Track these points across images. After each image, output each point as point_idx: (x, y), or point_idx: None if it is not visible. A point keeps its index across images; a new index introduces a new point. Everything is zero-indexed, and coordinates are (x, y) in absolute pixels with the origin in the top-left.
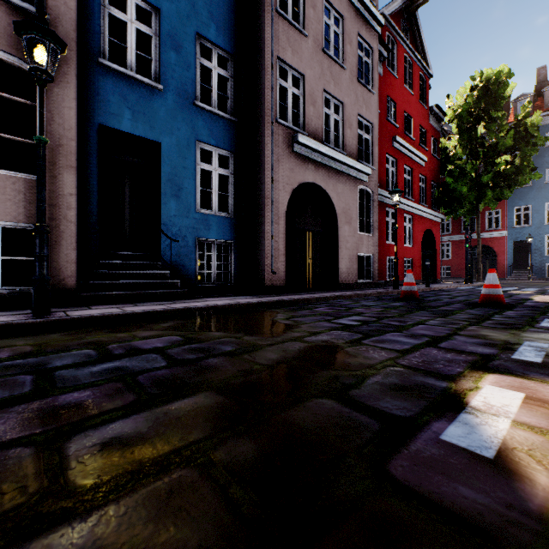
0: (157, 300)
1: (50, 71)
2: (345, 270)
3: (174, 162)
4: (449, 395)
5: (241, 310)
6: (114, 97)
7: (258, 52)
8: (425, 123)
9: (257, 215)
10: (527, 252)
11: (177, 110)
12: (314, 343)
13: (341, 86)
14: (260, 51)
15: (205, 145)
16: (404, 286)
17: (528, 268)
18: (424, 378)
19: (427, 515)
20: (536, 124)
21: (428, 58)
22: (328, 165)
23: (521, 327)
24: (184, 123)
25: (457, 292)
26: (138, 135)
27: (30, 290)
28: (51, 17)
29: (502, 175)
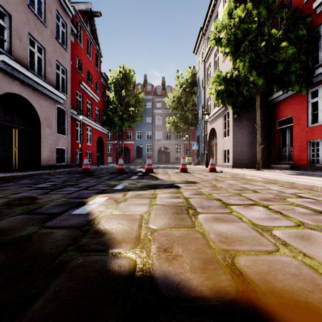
0: None
1: None
2: (47, 157)
3: None
4: (82, 203)
5: None
6: None
7: None
8: (98, 80)
9: None
10: (141, 151)
11: None
12: (15, 197)
13: (44, 37)
14: None
15: None
16: (83, 165)
17: (141, 158)
18: (75, 200)
19: (56, 229)
20: (143, 98)
21: (100, 46)
22: (33, 86)
23: (124, 179)
24: None
25: (111, 168)
26: None
27: None
28: None
29: (131, 116)
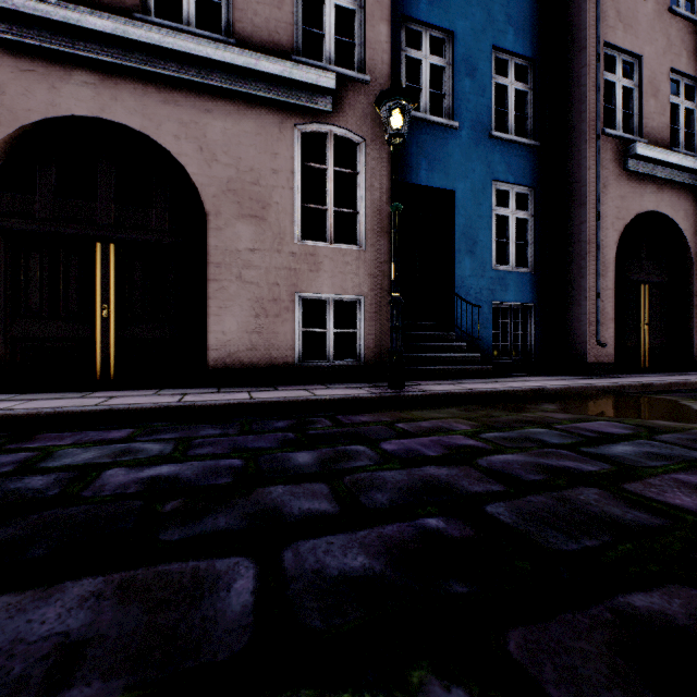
0: (463, 378)
1: (405, 134)
2: None
3: (468, 211)
4: None
5: (600, 394)
6: (411, 148)
7: (573, 45)
8: None
9: (572, 267)
10: None
11: (472, 147)
12: None
13: None
14: (577, 42)
15: (500, 184)
16: None
17: None
18: None
19: None
20: None
21: None
22: (679, 182)
23: None
24: (479, 161)
25: None
26: (433, 186)
27: (354, 363)
28: (370, 79)
29: None
